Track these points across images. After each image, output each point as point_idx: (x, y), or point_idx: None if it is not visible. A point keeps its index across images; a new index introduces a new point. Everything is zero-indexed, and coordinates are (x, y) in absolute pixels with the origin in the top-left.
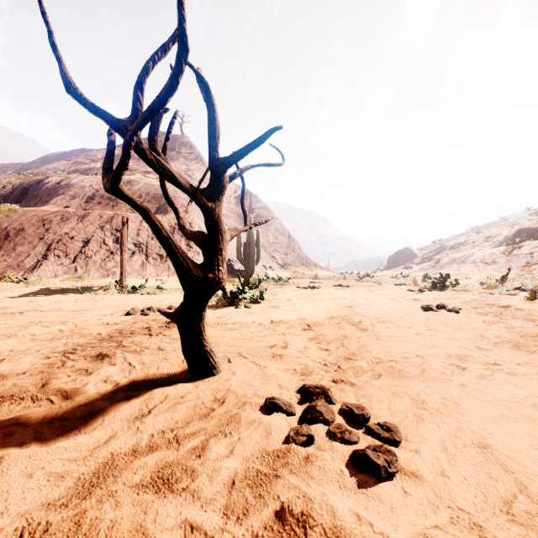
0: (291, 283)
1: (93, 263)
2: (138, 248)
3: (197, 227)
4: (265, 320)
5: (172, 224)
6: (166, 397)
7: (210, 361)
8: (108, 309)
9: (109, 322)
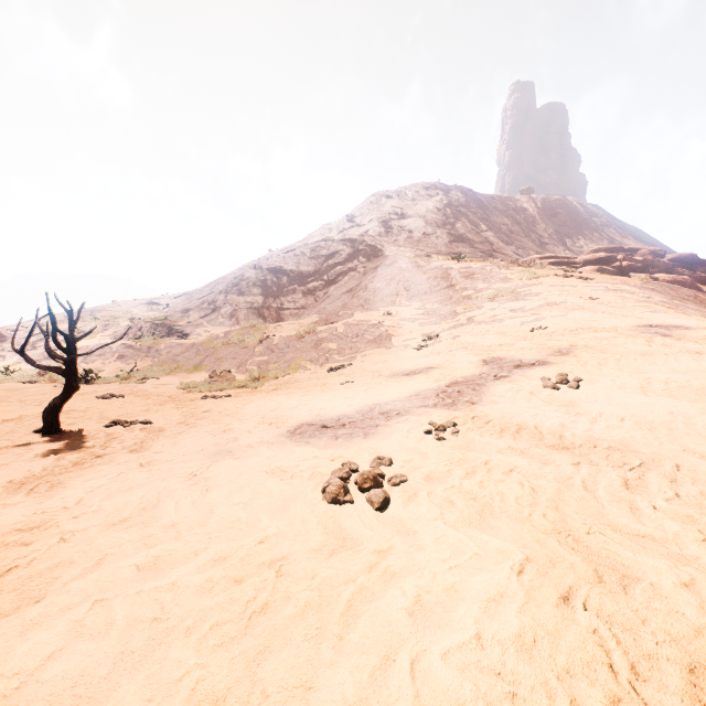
0: None
1: None
2: None
3: None
4: None
5: None
6: (68, 433)
7: (60, 425)
8: None
9: None
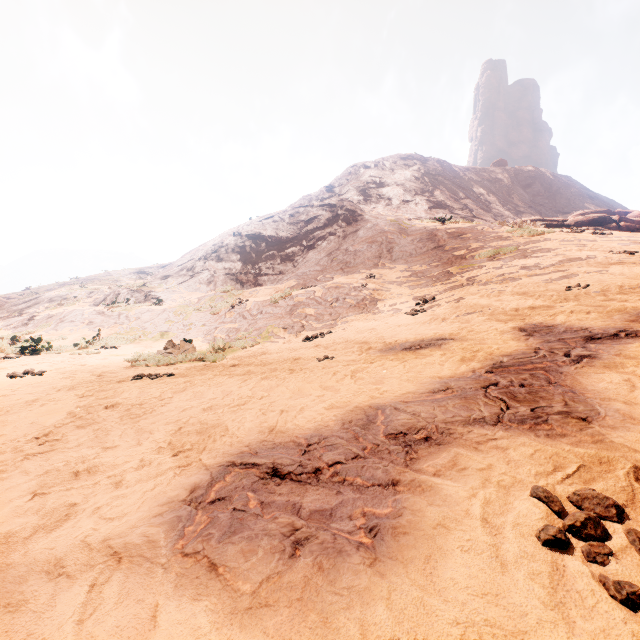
0: None
1: None
2: None
3: None
4: None
5: None
6: None
7: None
8: None
9: None
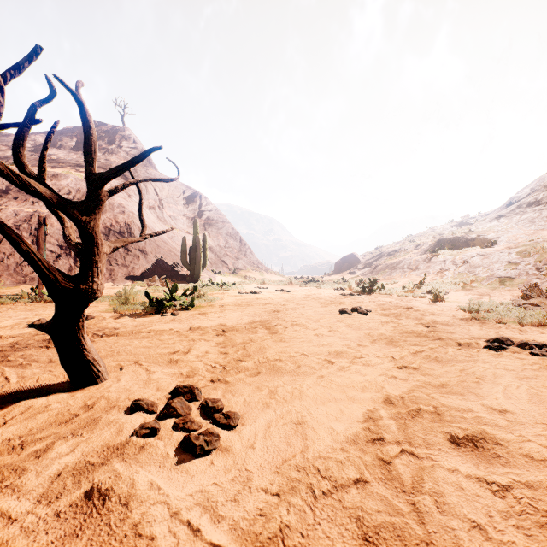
0: (235, 289)
1: (5, 268)
2: (64, 251)
3: (137, 229)
4: (184, 327)
5: (107, 225)
6: (30, 407)
7: (92, 370)
8: (9, 321)
9: (3, 335)
